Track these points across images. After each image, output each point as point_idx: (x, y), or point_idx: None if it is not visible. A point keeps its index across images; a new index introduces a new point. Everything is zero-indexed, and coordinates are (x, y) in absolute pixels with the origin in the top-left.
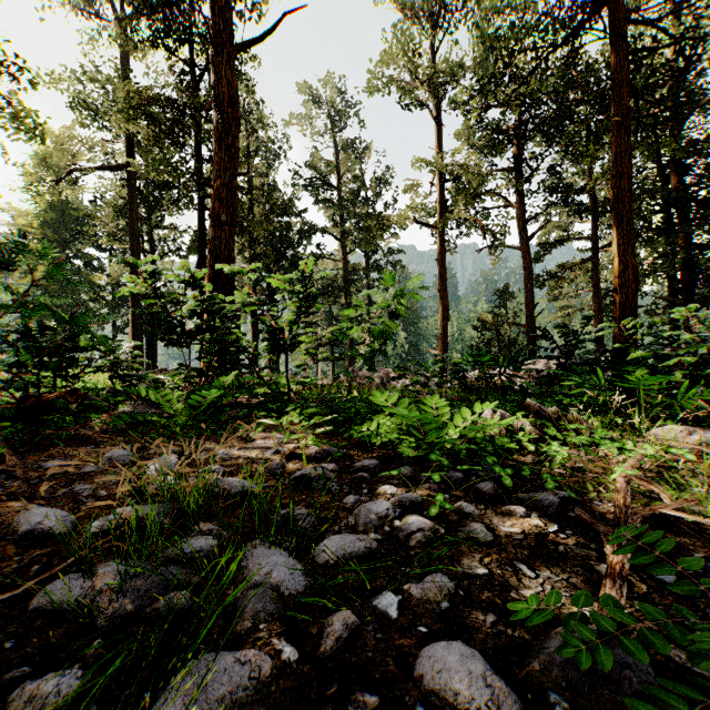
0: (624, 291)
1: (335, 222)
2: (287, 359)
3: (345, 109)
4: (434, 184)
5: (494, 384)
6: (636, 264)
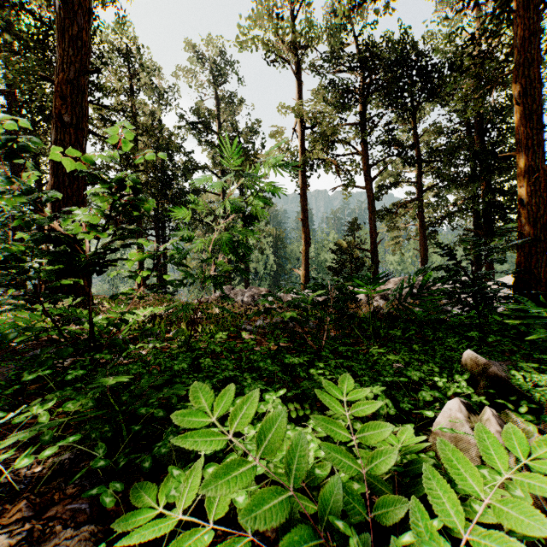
0: (533, 201)
1: (216, 163)
2: (89, 287)
3: (224, 67)
4: (298, 130)
5: (355, 302)
6: (546, 170)
